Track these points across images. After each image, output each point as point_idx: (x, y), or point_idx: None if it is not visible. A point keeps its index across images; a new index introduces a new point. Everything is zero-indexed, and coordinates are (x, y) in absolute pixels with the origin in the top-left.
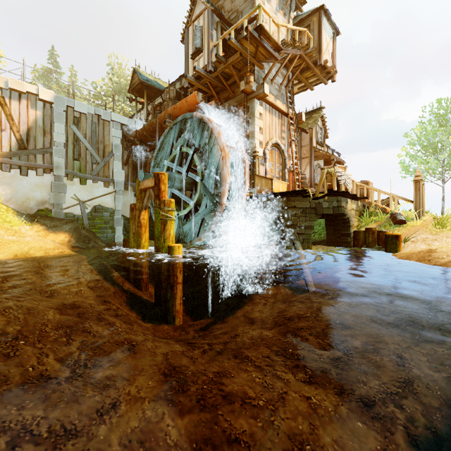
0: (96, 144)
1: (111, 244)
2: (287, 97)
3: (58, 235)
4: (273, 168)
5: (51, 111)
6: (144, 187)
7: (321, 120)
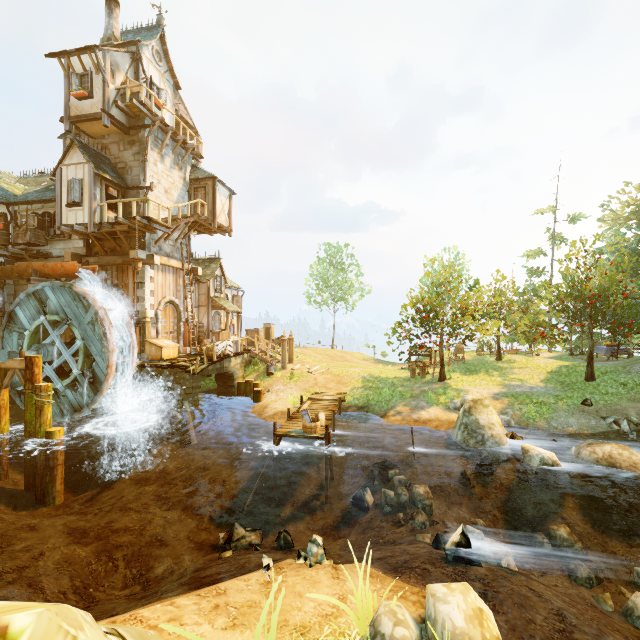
0: None
1: None
2: (182, 253)
3: None
4: (167, 324)
5: None
6: (6, 367)
7: (221, 268)
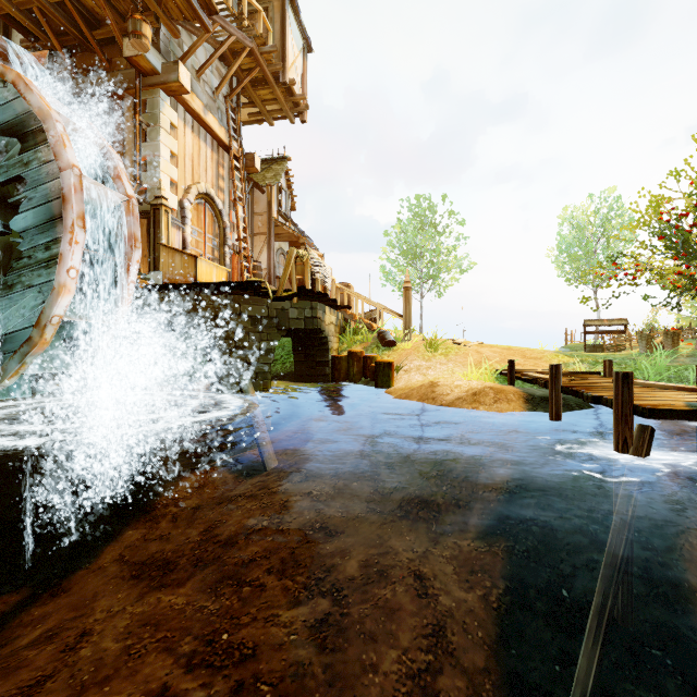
0: None
1: None
2: (228, 117)
3: None
4: (202, 239)
5: None
6: None
7: (286, 179)
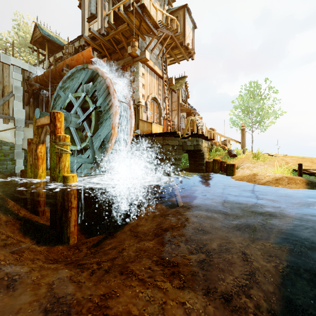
0: None
1: (11, 174)
2: (162, 65)
3: None
4: (153, 115)
5: None
6: (40, 124)
7: (185, 85)
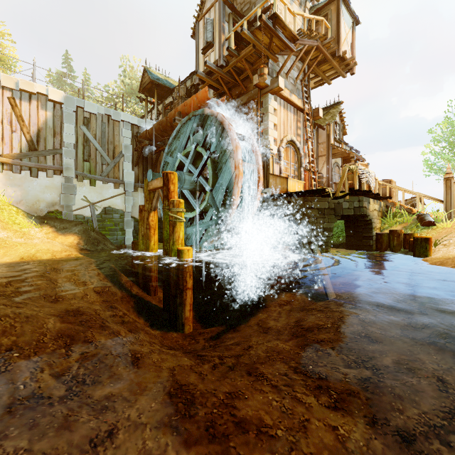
0: (106, 144)
1: (121, 246)
2: (302, 92)
3: (67, 237)
4: (288, 166)
5: (61, 112)
6: (152, 188)
7: (339, 116)
